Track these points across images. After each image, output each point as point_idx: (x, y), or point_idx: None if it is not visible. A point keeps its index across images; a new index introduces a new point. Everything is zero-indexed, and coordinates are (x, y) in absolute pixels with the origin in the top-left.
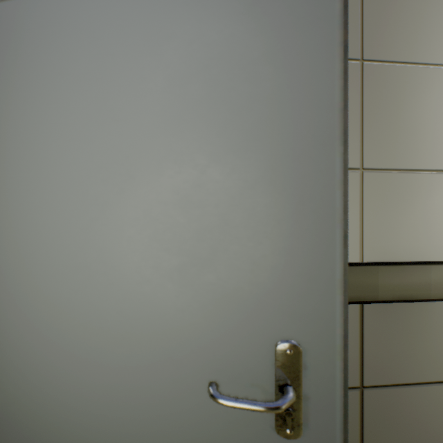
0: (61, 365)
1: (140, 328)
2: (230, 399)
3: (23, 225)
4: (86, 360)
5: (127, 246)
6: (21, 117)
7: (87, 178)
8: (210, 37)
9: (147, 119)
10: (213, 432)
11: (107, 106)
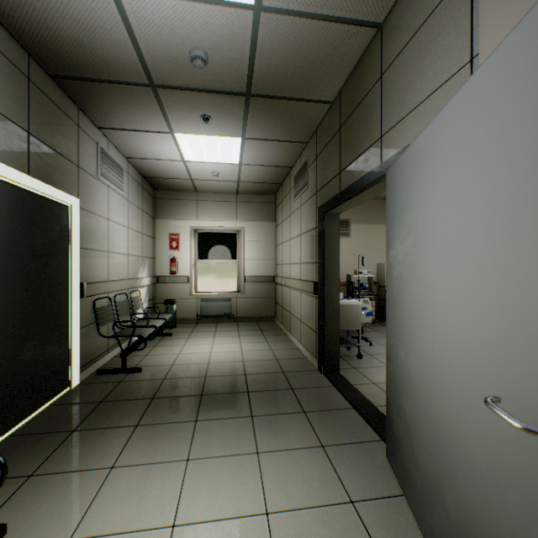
0: (431, 358)
1: (465, 345)
2: (491, 404)
3: (419, 269)
4: (441, 358)
5: (458, 285)
6: (418, 206)
7: (441, 239)
8: (504, 109)
9: (468, 191)
10: (506, 448)
11: (450, 188)
